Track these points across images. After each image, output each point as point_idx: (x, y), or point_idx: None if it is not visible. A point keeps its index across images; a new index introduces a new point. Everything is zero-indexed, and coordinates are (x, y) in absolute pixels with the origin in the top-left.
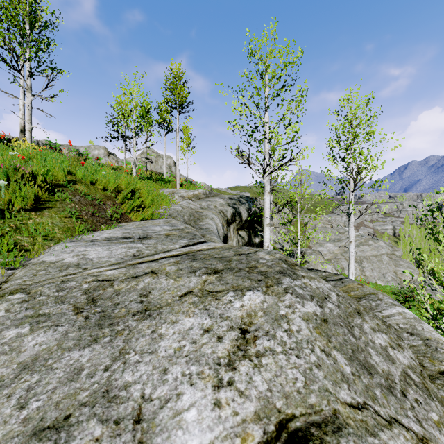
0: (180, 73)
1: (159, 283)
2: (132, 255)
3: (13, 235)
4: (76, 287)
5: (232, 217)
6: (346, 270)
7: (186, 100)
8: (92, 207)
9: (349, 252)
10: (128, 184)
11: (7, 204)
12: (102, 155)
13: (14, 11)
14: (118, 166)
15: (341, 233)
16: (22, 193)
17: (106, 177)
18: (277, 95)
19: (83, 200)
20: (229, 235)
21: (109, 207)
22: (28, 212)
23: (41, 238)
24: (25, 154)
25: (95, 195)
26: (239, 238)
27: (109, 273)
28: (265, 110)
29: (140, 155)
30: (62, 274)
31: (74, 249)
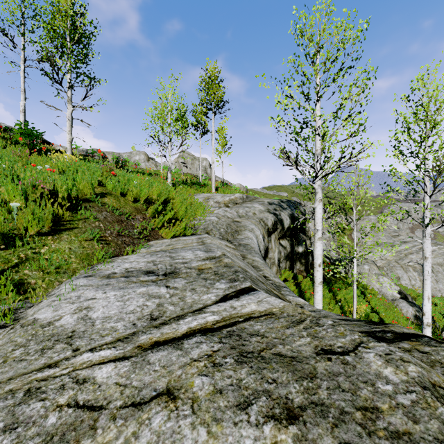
0: (216, 72)
1: (177, 438)
2: (149, 317)
3: (10, 276)
4: (36, 422)
5: (273, 226)
6: (403, 280)
7: (221, 100)
8: (119, 223)
9: (424, 271)
10: (160, 193)
11: (23, 227)
12: (142, 160)
13: (56, 25)
14: (157, 170)
15: (395, 236)
16: (36, 216)
17: (137, 187)
18: (333, 80)
19: (110, 216)
20: (270, 246)
21: (138, 222)
22: (44, 237)
23: (52, 271)
24: (59, 166)
25: (124, 208)
26: (281, 249)
27: (101, 378)
28: (316, 101)
29: (177, 159)
30: (39, 362)
31: (82, 293)
